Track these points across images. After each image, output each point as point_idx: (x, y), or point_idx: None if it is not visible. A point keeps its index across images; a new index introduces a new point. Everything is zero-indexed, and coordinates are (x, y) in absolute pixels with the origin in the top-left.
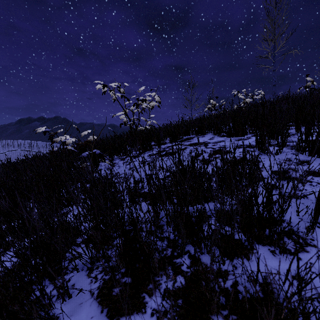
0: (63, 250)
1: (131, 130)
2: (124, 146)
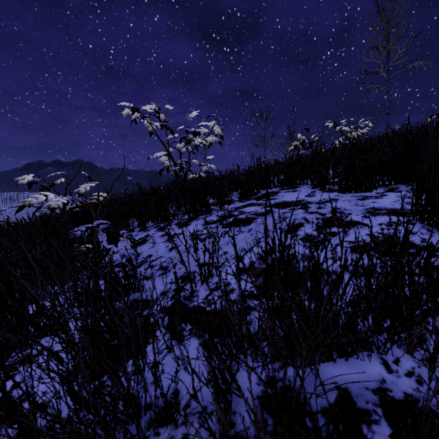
0: None
1: (177, 179)
2: (163, 207)
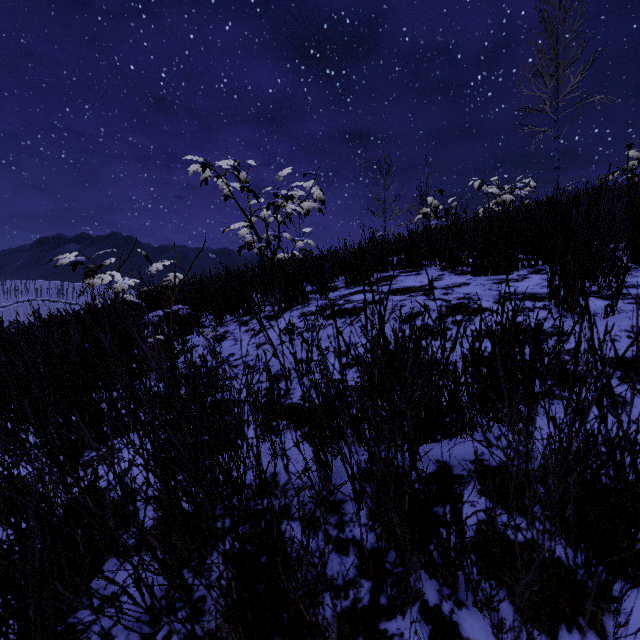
0: (83, 576)
1: (263, 260)
2: (246, 295)
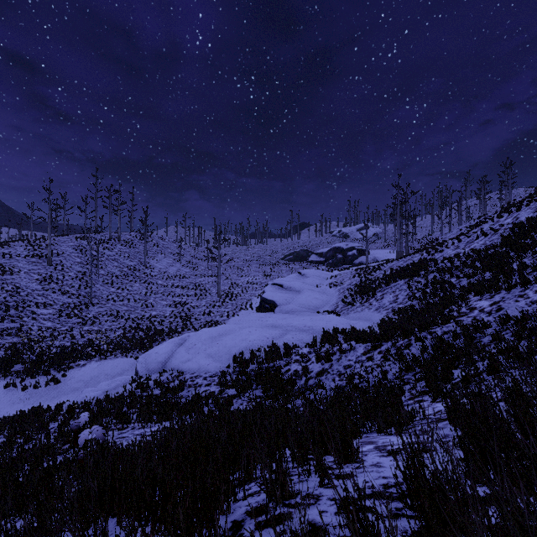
0: None
1: None
2: None
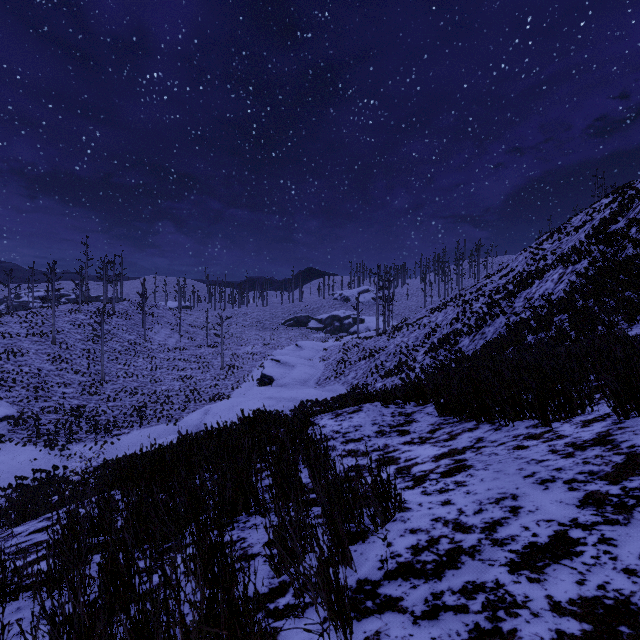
0: None
1: None
2: None
